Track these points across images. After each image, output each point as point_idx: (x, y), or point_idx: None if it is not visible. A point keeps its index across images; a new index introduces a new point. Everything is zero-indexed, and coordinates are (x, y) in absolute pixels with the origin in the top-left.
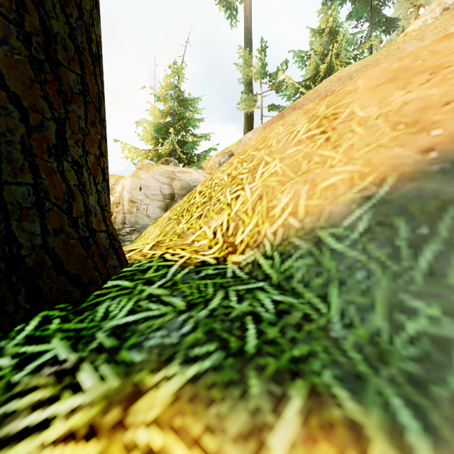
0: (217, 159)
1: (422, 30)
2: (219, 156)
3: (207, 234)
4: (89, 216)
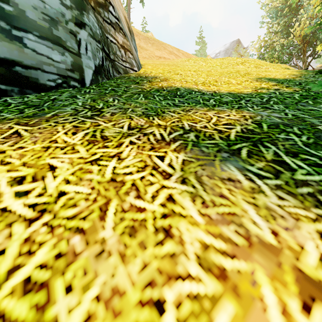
0: None
1: (168, 44)
2: None
3: None
4: None
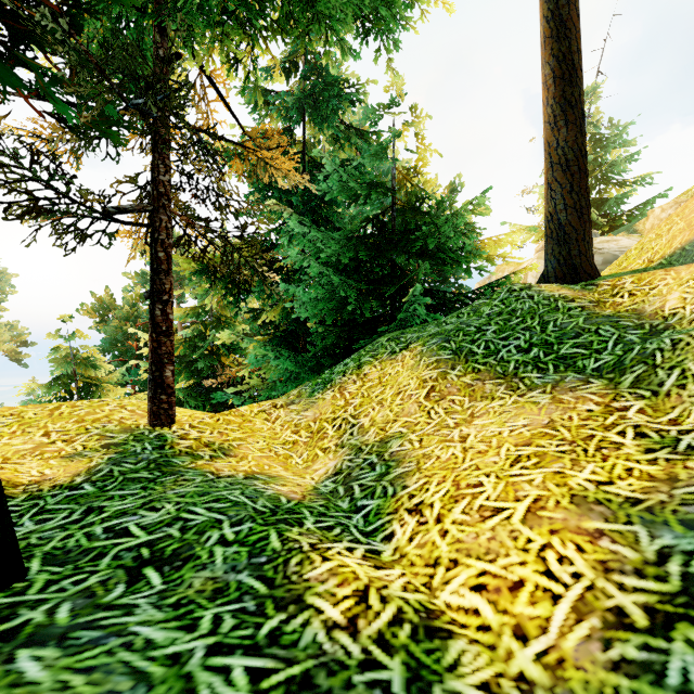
0: (664, 214)
1: None
2: (668, 209)
3: (639, 263)
4: (590, 258)
